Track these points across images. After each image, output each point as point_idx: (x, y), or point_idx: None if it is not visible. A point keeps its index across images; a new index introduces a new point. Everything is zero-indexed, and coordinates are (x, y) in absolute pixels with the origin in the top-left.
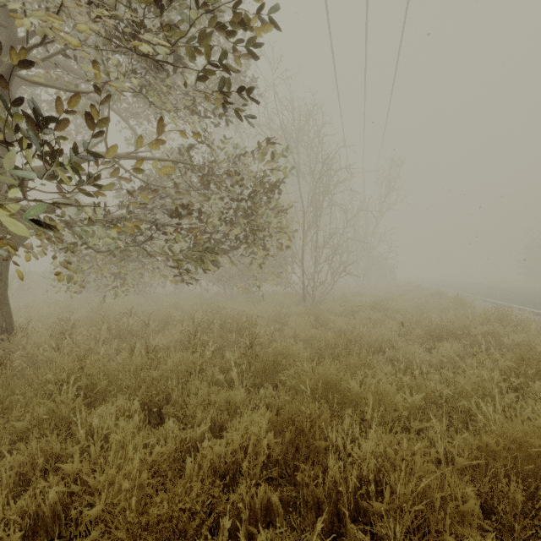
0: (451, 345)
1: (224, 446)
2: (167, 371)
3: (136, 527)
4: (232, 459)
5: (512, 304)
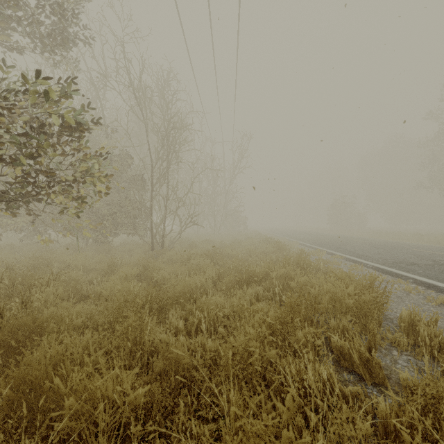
0: (254, 289)
1: None
2: None
3: None
4: None
5: (317, 247)
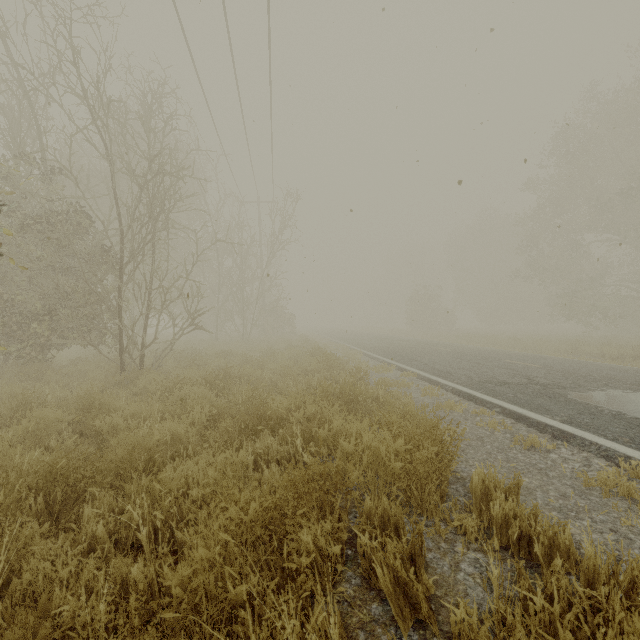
0: (264, 441)
1: None
2: None
3: None
4: None
5: (386, 359)
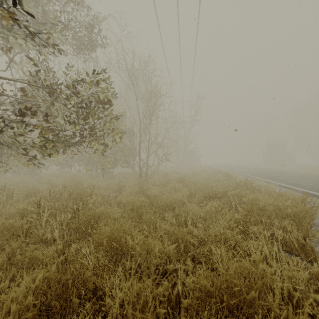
0: (216, 203)
1: None
2: None
3: None
4: None
5: (256, 177)
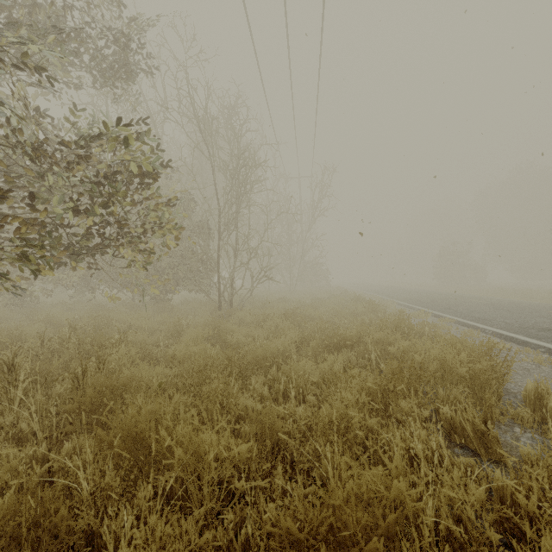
0: (345, 355)
1: None
2: None
3: None
4: None
5: (420, 307)
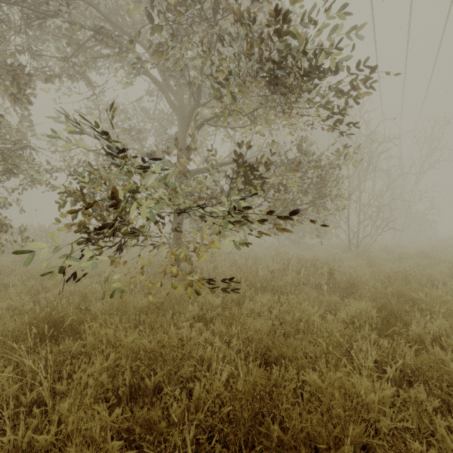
0: None
1: (345, 315)
2: (288, 282)
3: (323, 331)
4: (351, 321)
5: None
